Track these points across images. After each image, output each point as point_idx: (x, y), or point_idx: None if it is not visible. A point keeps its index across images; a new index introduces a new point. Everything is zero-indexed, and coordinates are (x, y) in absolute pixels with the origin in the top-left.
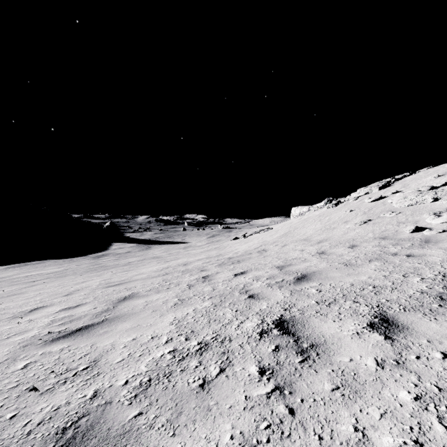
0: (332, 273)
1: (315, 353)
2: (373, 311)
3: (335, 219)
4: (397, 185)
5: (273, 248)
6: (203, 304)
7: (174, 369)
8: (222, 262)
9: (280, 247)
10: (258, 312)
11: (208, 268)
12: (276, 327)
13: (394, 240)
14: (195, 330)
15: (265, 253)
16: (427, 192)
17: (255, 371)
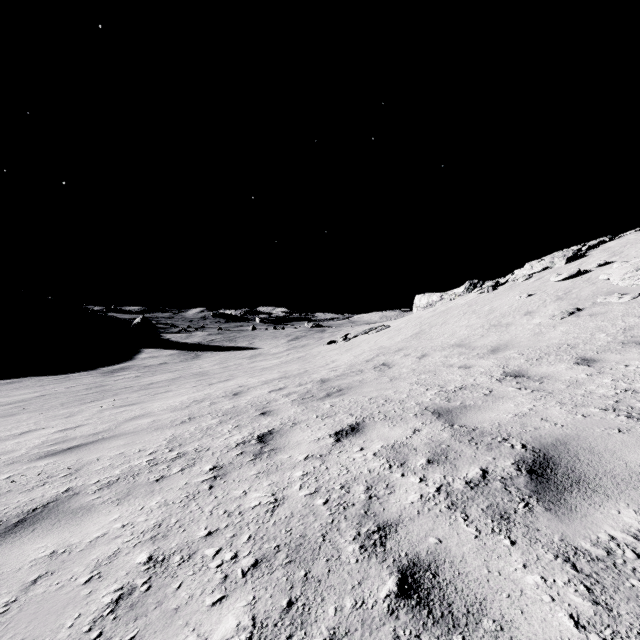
0: (633, 452)
1: None
2: None
3: (504, 309)
4: (597, 254)
5: (402, 360)
6: (214, 632)
7: None
8: (307, 392)
9: (415, 359)
10: None
11: (277, 407)
12: None
13: None
14: None
15: (390, 370)
16: None
17: None
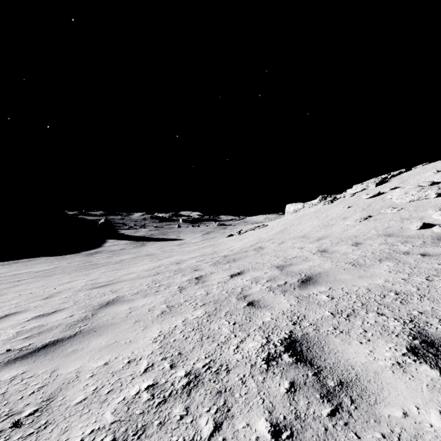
0: (341, 275)
1: (348, 397)
2: (407, 328)
3: (333, 216)
4: (394, 181)
5: (270, 245)
6: (195, 314)
7: (150, 420)
8: (217, 261)
9: (277, 245)
10: (261, 326)
11: (202, 267)
12: (287, 350)
13: (402, 237)
14: (184, 352)
15: (262, 250)
16: (430, 187)
17: (265, 430)
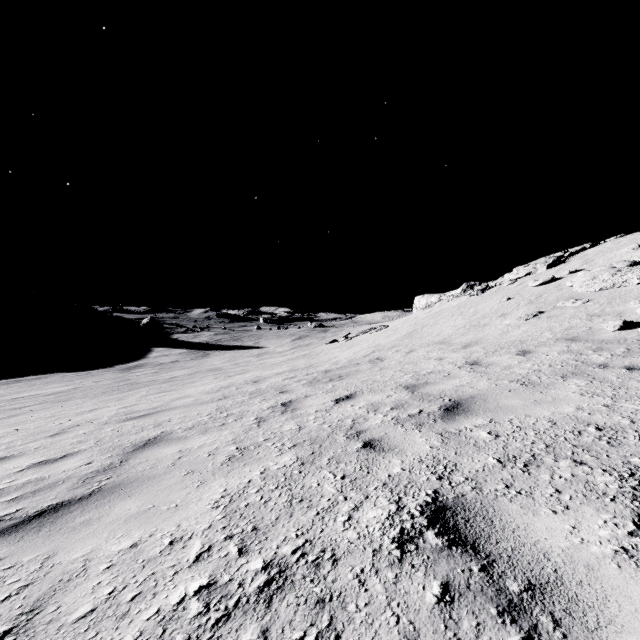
0: (506, 399)
1: (547, 615)
2: (628, 486)
3: (485, 312)
4: (574, 261)
5: (393, 355)
6: (280, 460)
7: None
8: (314, 379)
9: (404, 354)
10: (387, 482)
11: (292, 388)
12: (432, 523)
13: (593, 343)
14: (262, 526)
15: (381, 363)
16: (630, 269)
17: None
